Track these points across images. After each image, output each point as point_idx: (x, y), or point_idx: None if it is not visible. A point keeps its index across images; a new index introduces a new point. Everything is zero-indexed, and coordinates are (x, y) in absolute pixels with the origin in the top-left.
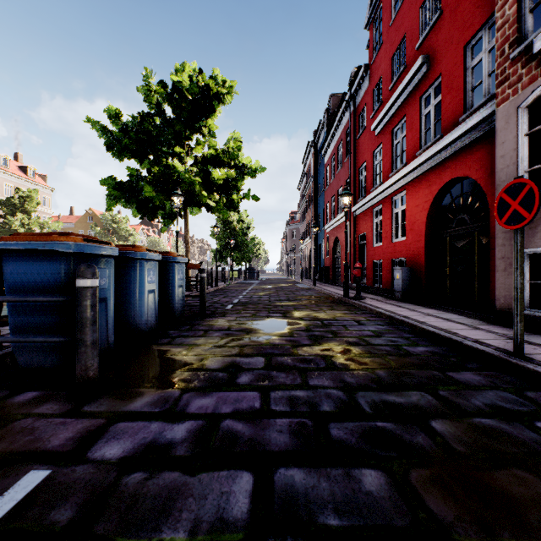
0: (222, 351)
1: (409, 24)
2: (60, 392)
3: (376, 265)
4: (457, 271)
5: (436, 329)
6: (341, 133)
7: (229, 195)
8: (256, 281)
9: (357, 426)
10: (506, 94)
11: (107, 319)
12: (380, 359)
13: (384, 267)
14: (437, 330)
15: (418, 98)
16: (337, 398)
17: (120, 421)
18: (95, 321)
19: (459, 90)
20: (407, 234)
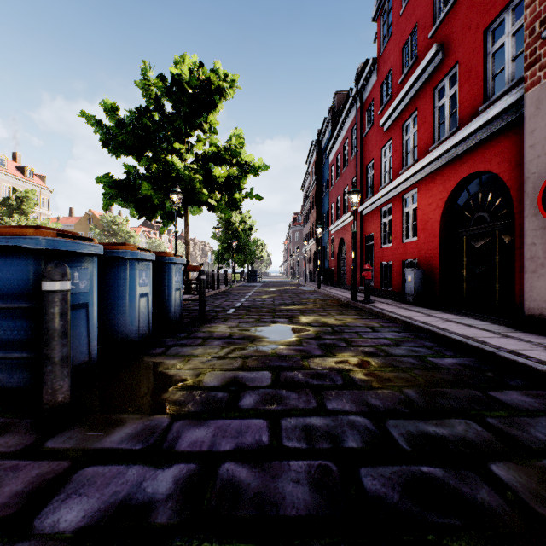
0: (223, 363)
1: (421, 11)
2: (23, 420)
3: (385, 266)
4: (475, 273)
5: (461, 337)
6: (346, 131)
7: (231, 194)
8: (259, 283)
9: (396, 472)
10: (537, 77)
11: (89, 327)
12: (406, 374)
13: (393, 269)
14: (463, 339)
15: (431, 90)
16: (364, 429)
17: (89, 464)
18: (65, 333)
19: (478, 79)
20: (419, 234)
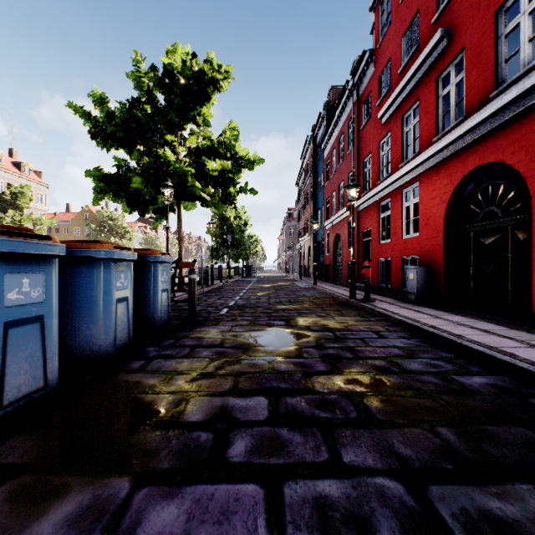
0: (210, 384)
1: None
2: None
3: (383, 263)
4: (485, 272)
5: (483, 347)
6: (342, 125)
7: (225, 189)
8: (254, 279)
9: None
10: None
11: (45, 345)
12: (432, 401)
13: (392, 266)
14: (488, 350)
15: (434, 78)
16: (400, 504)
17: None
18: None
19: (489, 63)
20: (421, 230)
